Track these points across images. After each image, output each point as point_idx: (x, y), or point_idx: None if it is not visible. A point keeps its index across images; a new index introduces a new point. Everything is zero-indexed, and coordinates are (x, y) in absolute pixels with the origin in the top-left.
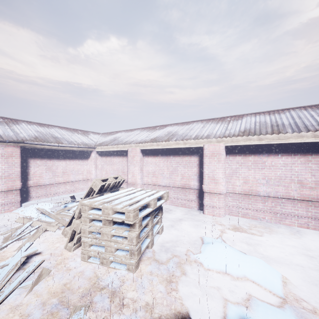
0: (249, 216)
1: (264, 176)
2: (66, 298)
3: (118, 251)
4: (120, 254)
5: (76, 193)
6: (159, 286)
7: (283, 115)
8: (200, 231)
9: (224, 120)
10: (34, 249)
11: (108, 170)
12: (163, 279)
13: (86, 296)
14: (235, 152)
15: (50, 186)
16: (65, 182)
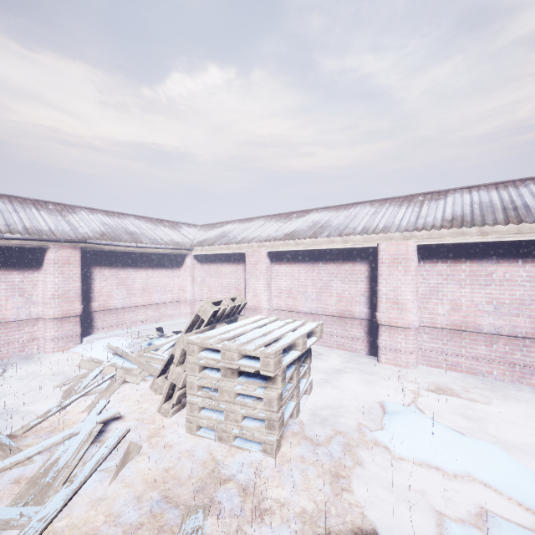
0: (462, 367)
1: (491, 299)
2: (172, 493)
3: (246, 421)
4: (250, 426)
5: (162, 322)
6: (320, 482)
7: (524, 189)
8: (375, 392)
9: (412, 201)
10: (113, 412)
11: (212, 285)
12: (324, 470)
13: (203, 491)
14: (434, 256)
15: (124, 310)
16: (145, 305)
